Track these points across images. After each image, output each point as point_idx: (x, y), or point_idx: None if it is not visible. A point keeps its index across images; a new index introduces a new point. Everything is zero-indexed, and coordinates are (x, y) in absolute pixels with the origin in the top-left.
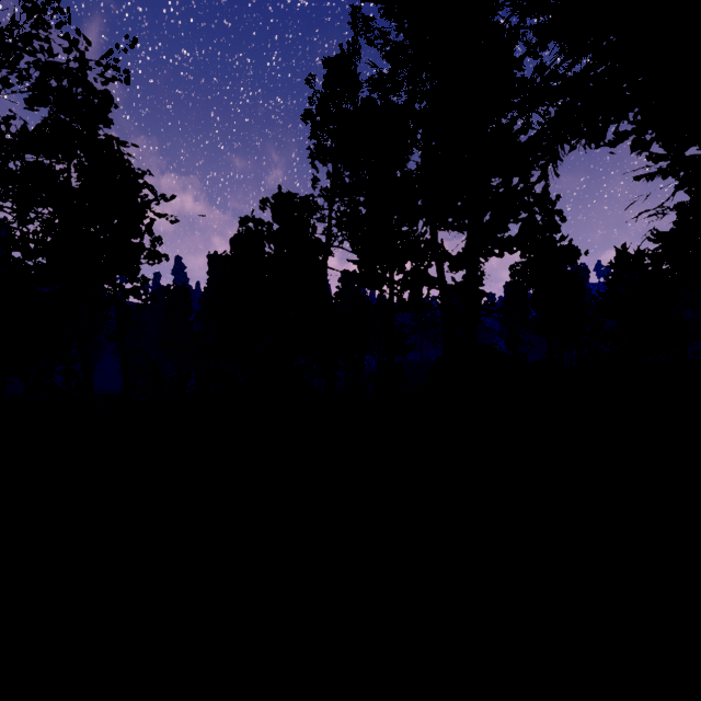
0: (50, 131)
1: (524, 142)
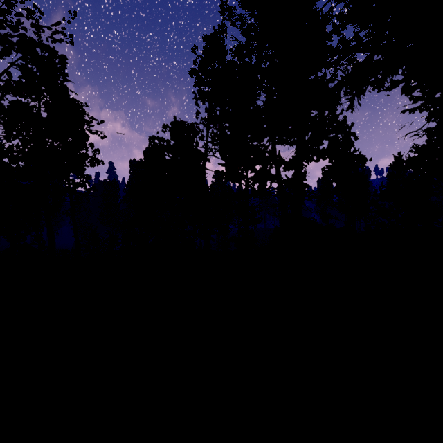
0: (27, 81)
1: (338, 82)
